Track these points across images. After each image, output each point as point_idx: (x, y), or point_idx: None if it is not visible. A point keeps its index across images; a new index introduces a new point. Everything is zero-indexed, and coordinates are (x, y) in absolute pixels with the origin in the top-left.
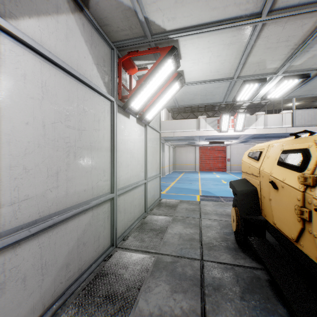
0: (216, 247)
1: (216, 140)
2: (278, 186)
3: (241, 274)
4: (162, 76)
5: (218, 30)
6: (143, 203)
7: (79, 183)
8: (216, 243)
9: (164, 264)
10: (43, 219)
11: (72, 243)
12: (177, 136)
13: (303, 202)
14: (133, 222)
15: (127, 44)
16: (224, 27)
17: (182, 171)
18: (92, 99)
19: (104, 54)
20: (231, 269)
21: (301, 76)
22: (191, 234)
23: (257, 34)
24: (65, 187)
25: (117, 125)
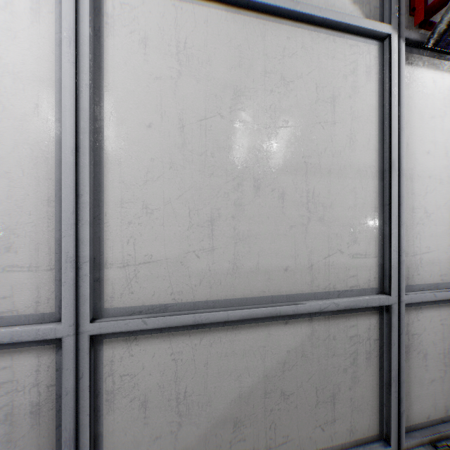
0: None
1: None
2: None
3: None
4: None
5: None
6: None
7: (271, 249)
8: None
9: None
10: (180, 307)
11: (248, 380)
12: None
13: None
14: None
15: None
16: None
17: None
18: (310, 50)
19: None
20: None
21: None
22: None
23: None
24: (231, 254)
25: (408, 103)
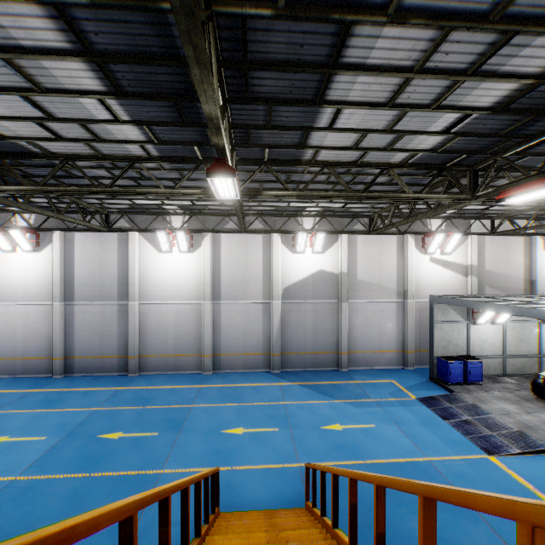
0: None
1: None
2: None
3: None
4: None
5: None
6: None
7: (522, 349)
8: None
9: None
10: (513, 355)
11: (520, 364)
12: None
13: None
14: None
15: None
16: None
17: None
18: (527, 325)
19: None
20: None
21: None
22: None
23: None
24: (518, 349)
25: (541, 329)
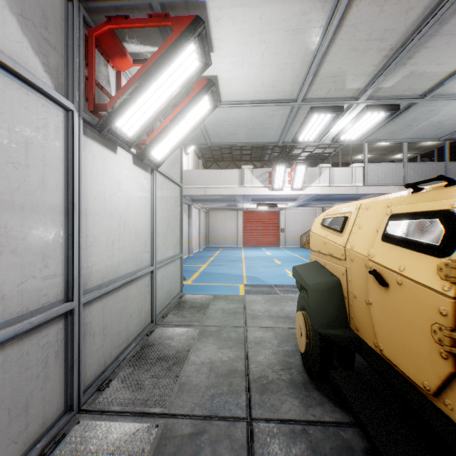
0: (273, 384)
1: (266, 202)
2: (389, 282)
3: (321, 443)
4: (179, 77)
5: None
6: (148, 307)
7: None
8: (272, 376)
9: (177, 443)
10: None
11: None
12: (211, 194)
13: (454, 320)
14: (125, 346)
15: None
16: None
17: (219, 247)
18: (3, 91)
19: (44, 3)
20: (302, 434)
21: (389, 107)
22: (231, 361)
23: (341, 15)
24: None
25: (85, 162)
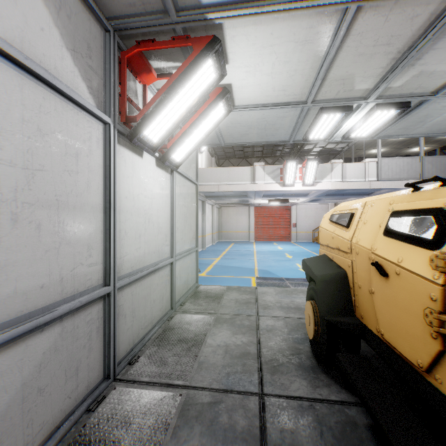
0: (283, 367)
1: (277, 198)
2: (389, 272)
3: (327, 418)
4: (197, 89)
5: (287, 12)
6: (168, 295)
7: (29, 273)
8: (283, 359)
9: (198, 409)
10: None
11: (7, 398)
12: (223, 191)
13: (442, 305)
14: (150, 328)
15: (134, 26)
16: (297, 8)
17: (231, 241)
18: (61, 114)
19: (89, 36)
20: (310, 409)
21: (400, 105)
22: (244, 345)
23: (347, 26)
24: None
25: (118, 167)
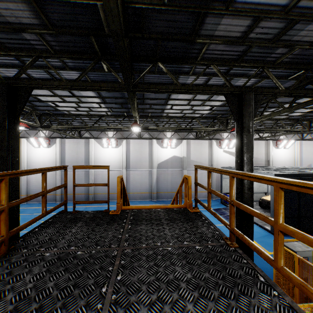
0: None
1: None
2: None
3: None
4: None
5: None
6: None
7: (261, 190)
8: None
9: None
10: (256, 192)
11: (260, 196)
12: None
13: None
14: None
15: None
16: None
17: None
18: None
19: None
20: None
21: None
22: None
23: None
24: (259, 190)
25: None
